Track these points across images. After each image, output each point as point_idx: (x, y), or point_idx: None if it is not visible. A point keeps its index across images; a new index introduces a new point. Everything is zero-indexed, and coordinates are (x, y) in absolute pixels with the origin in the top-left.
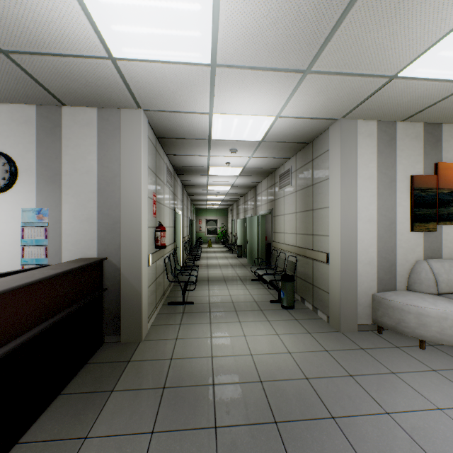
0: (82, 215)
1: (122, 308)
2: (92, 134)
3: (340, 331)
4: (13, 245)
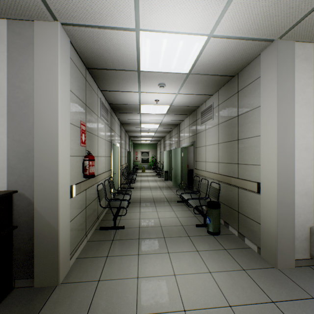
0: None
1: (36, 248)
2: (1, 49)
3: (276, 267)
4: None
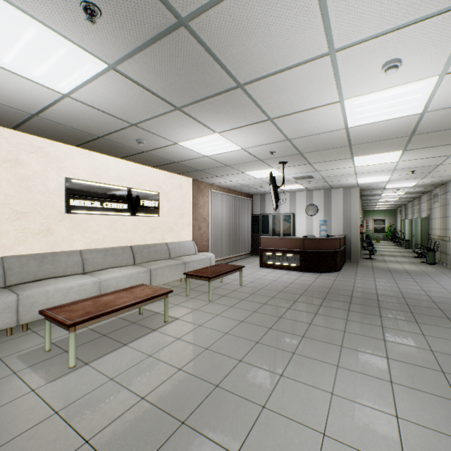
0: (337, 222)
1: (351, 251)
2: (341, 196)
3: None
4: (317, 230)
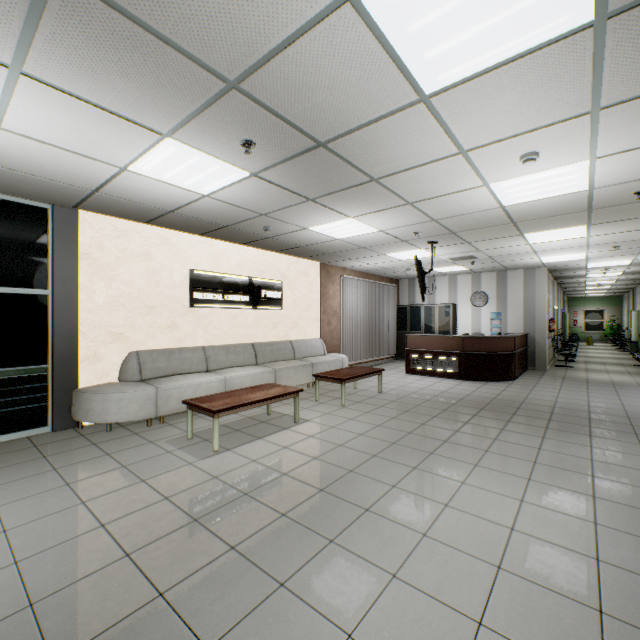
0: (516, 315)
1: (535, 355)
2: (520, 280)
3: None
4: (486, 327)
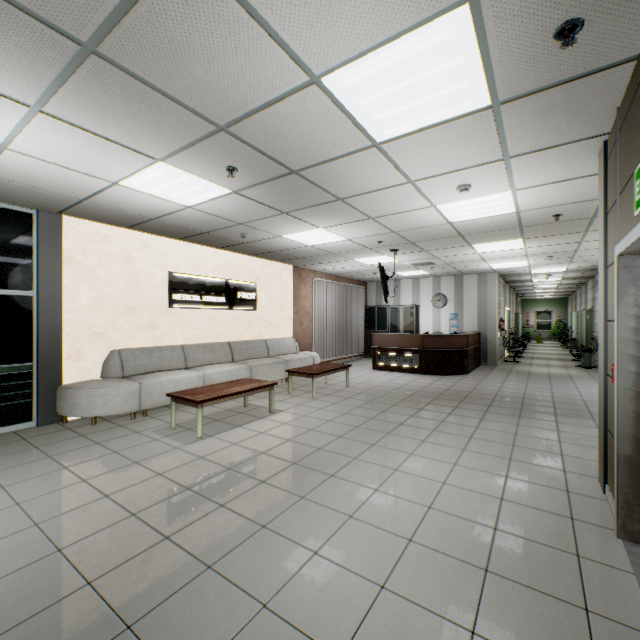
0: (471, 315)
1: (487, 352)
2: (475, 284)
3: None
4: (445, 326)
